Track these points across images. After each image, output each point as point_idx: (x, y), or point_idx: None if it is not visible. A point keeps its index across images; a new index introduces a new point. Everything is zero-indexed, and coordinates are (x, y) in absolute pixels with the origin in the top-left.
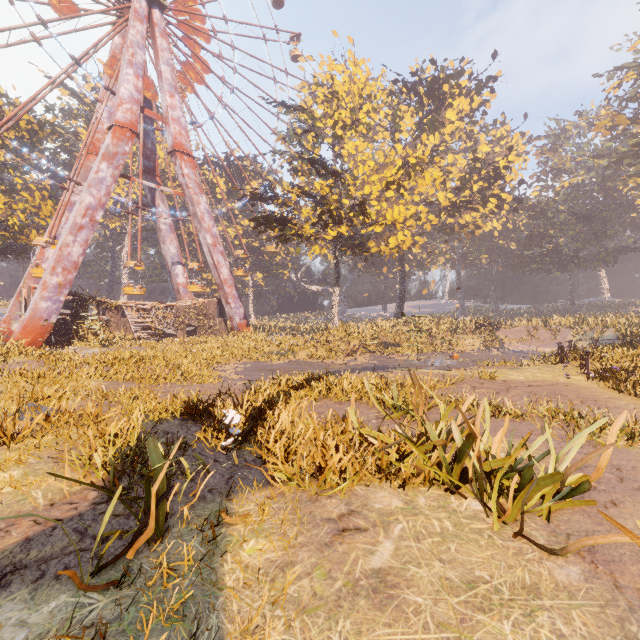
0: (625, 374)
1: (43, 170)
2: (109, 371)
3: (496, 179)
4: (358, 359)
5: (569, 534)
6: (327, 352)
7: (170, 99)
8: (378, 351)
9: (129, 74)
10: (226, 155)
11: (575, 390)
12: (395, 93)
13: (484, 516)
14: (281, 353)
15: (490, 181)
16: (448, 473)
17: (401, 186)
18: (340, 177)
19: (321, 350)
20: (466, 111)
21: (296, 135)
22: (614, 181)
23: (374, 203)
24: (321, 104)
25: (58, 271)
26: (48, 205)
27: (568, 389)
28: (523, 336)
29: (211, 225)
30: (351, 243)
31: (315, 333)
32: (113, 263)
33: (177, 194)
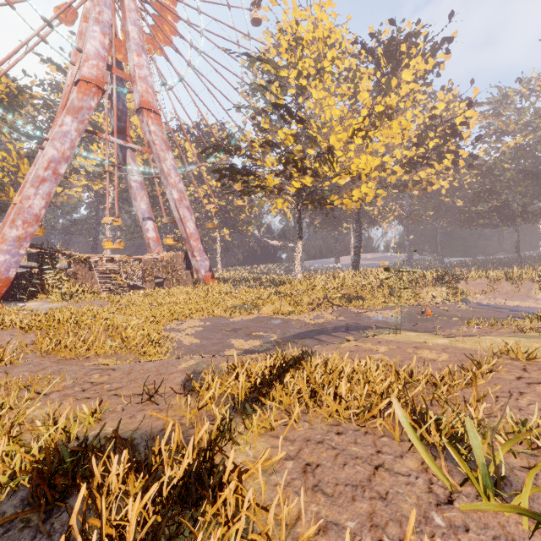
0: None
1: (32, 137)
2: (1, 350)
3: (454, 135)
4: (324, 315)
5: None
6: (291, 306)
7: (137, 58)
8: (343, 305)
9: (95, 31)
10: (196, 124)
11: None
12: (353, 56)
13: None
14: (244, 307)
15: (445, 138)
16: None
17: (366, 136)
18: (305, 124)
19: (285, 304)
20: (420, 73)
21: (259, 87)
22: None
23: (339, 154)
24: (285, 52)
25: (18, 224)
26: (25, 164)
27: None
28: (484, 288)
29: (177, 181)
30: (312, 198)
31: (277, 285)
32: (97, 221)
33: (144, 151)
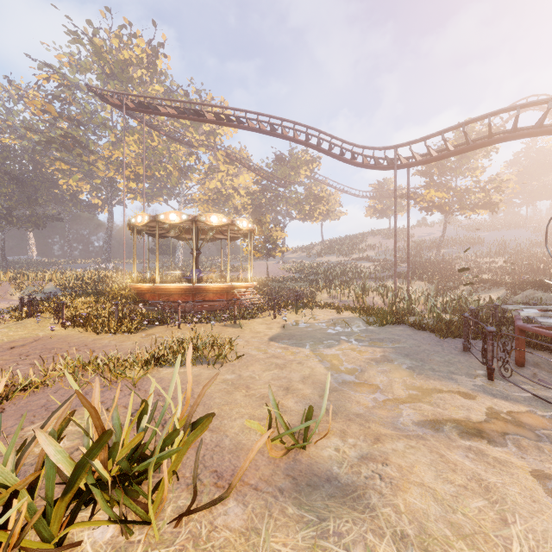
0: (93, 318)
1: None
2: None
3: None
4: None
5: (197, 476)
6: None
7: None
8: None
9: None
10: None
11: (63, 340)
12: None
13: (126, 537)
14: None
15: None
16: (44, 524)
17: None
18: None
19: None
20: None
21: None
22: (43, 158)
23: None
24: None
25: None
26: None
27: (56, 341)
28: None
29: None
30: None
31: None
32: None
33: None
